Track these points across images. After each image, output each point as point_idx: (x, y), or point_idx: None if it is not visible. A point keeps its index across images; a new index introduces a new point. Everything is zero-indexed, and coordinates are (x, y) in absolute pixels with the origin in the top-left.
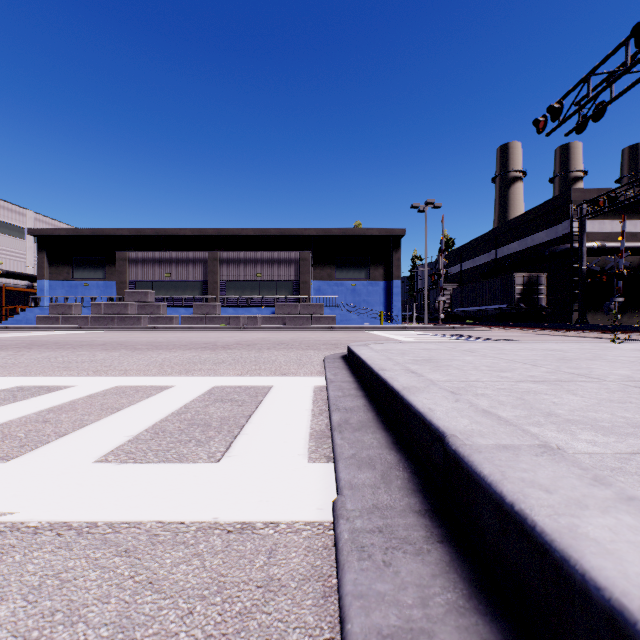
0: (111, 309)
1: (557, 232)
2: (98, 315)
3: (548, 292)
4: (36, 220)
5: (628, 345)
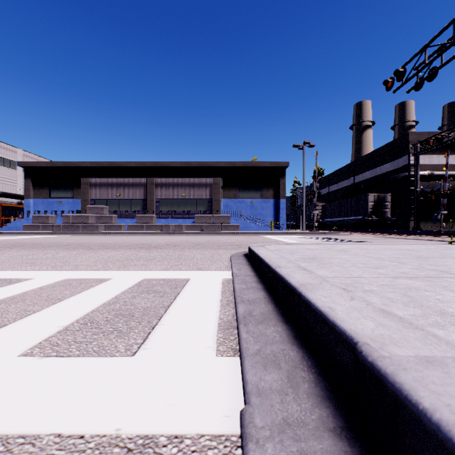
0: (77, 219)
1: (398, 164)
2: (67, 224)
3: (392, 207)
4: (24, 156)
5: None
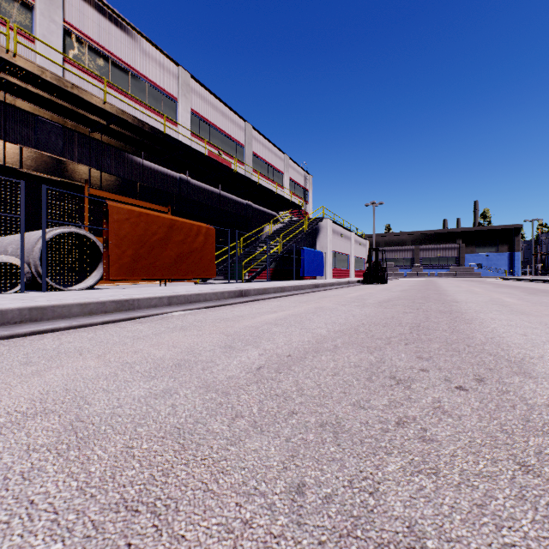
0: None
1: None
2: None
3: None
4: None
5: None
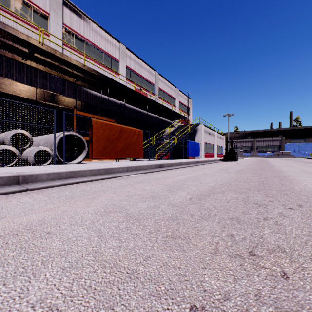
0: None
1: None
2: None
3: None
4: None
5: None
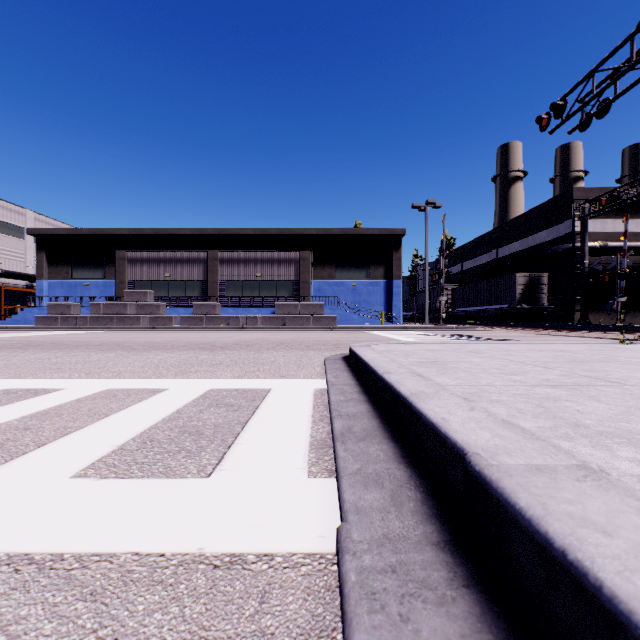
0: (110, 309)
1: (559, 231)
2: (97, 315)
3: (550, 292)
4: (35, 220)
5: (637, 346)
